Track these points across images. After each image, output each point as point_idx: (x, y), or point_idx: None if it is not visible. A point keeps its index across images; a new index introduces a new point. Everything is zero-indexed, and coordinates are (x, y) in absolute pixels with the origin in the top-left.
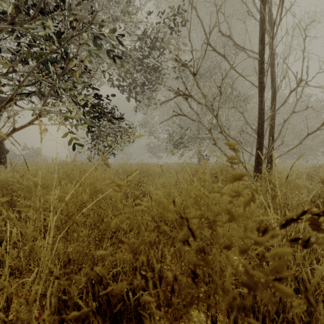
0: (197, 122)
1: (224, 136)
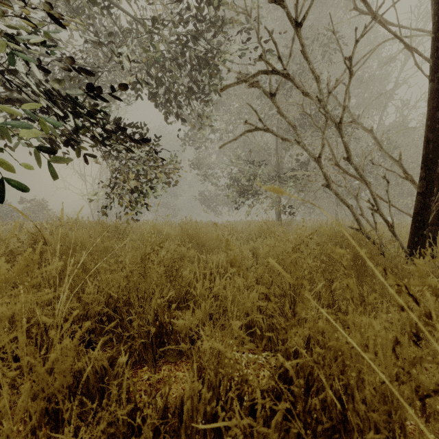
0: (292, 142)
1: (354, 168)
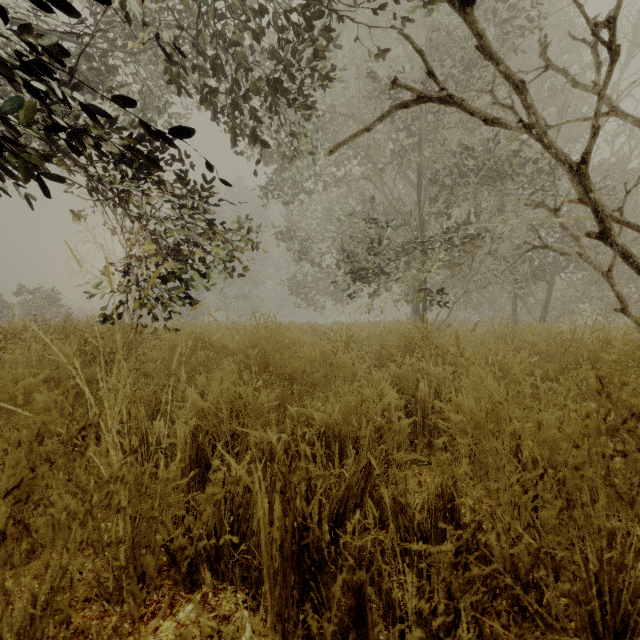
0: (511, 128)
1: None
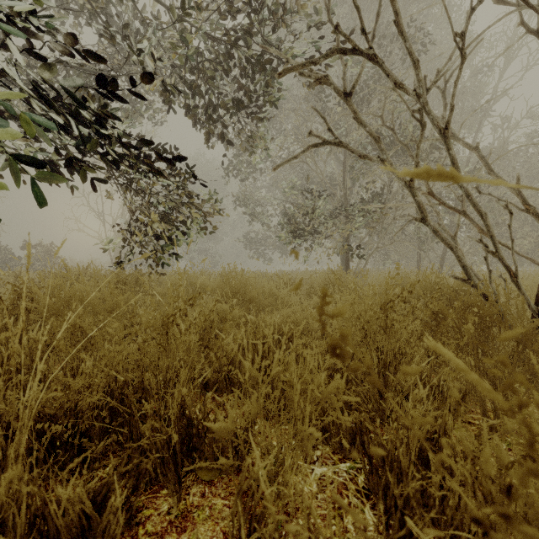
0: (373, 161)
1: (464, 193)
